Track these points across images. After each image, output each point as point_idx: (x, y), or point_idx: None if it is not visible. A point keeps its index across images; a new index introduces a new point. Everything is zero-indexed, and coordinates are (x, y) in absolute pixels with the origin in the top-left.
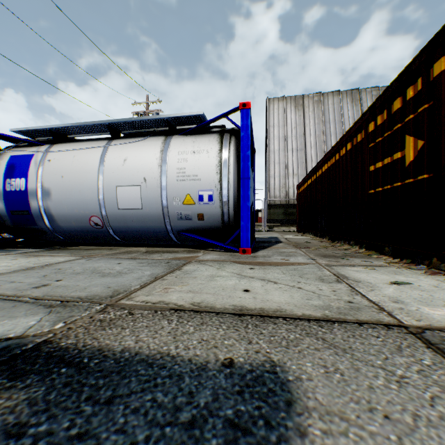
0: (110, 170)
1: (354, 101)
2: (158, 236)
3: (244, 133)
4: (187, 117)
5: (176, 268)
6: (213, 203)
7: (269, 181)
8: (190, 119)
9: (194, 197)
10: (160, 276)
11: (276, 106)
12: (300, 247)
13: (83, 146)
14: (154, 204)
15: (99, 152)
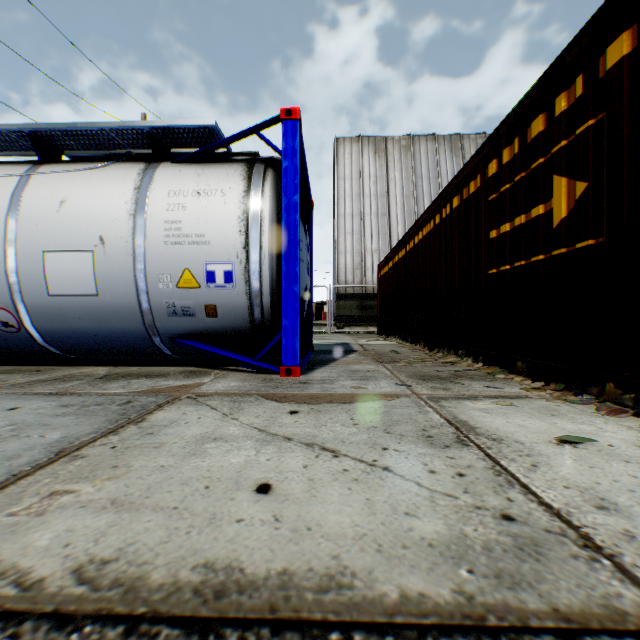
0: (33, 219)
1: (455, 150)
2: (133, 345)
3: (288, 162)
4: (187, 131)
5: (133, 419)
6: (234, 286)
7: (338, 258)
8: (194, 135)
9: (198, 275)
10: (78, 446)
11: (348, 149)
12: (383, 361)
13: None
14: (122, 287)
15: (10, 185)
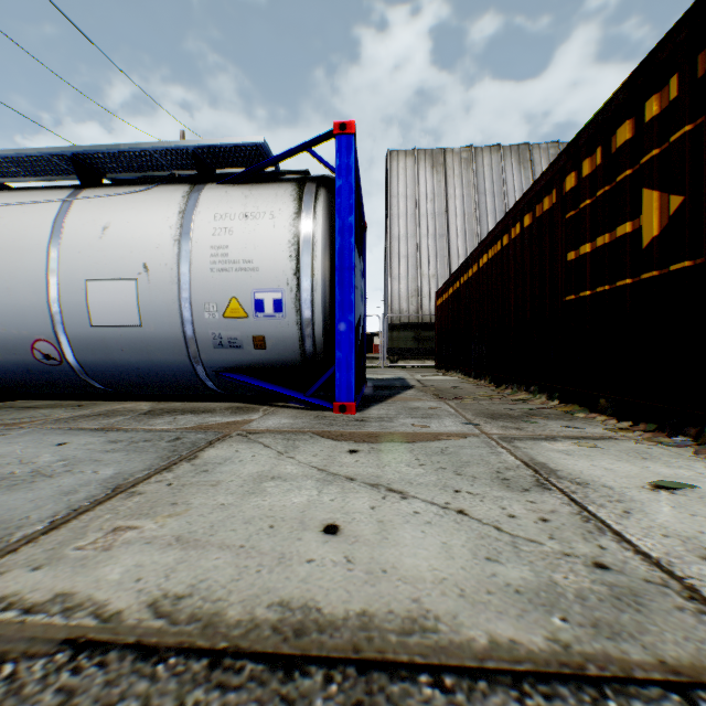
0: (75, 246)
1: (523, 162)
2: (177, 379)
3: (343, 181)
4: (234, 150)
5: (185, 456)
6: (284, 315)
7: (391, 285)
8: (241, 153)
9: (245, 304)
10: (133, 482)
11: (402, 163)
12: (444, 398)
13: (21, 198)
14: (166, 317)
15: (52, 211)
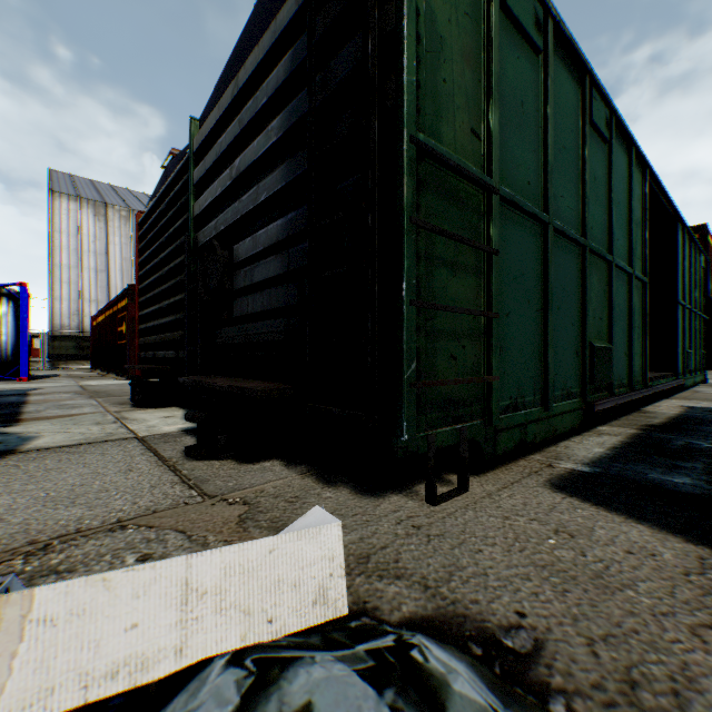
0: None
1: None
2: None
3: (24, 302)
4: None
5: None
6: None
7: (54, 304)
8: None
9: None
10: None
11: (66, 205)
12: (74, 378)
13: None
14: None
15: None
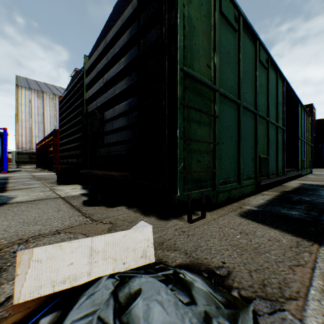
0: None
1: None
2: None
3: (5, 137)
4: None
5: None
6: None
7: (18, 138)
8: None
9: None
10: None
11: (24, 92)
12: (28, 171)
13: None
14: None
15: None
